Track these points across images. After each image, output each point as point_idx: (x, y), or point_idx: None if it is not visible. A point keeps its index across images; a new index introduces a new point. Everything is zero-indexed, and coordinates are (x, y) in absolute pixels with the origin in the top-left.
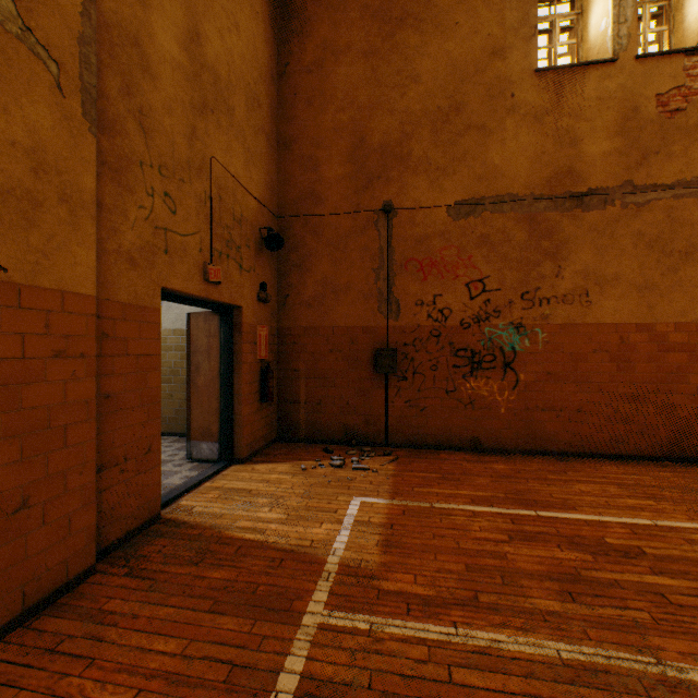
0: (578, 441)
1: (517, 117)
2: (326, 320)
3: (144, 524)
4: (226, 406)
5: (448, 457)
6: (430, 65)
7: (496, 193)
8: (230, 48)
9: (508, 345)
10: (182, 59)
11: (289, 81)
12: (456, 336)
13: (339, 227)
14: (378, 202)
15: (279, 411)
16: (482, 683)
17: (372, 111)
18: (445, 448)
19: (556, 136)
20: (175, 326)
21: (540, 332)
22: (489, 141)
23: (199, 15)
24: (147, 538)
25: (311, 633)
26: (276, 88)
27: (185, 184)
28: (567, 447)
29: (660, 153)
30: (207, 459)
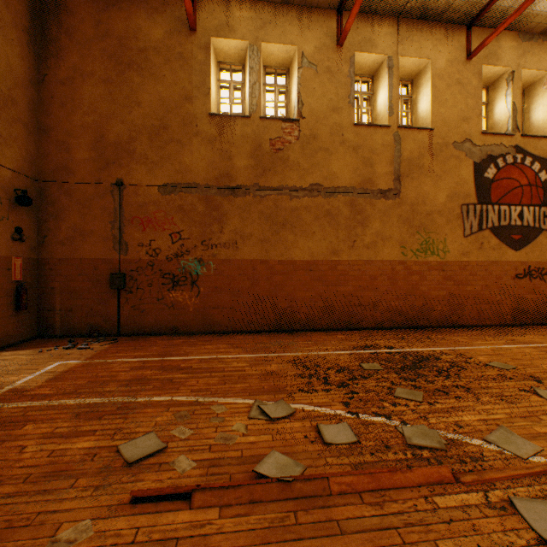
0: (232, 324)
1: (200, 139)
2: (76, 254)
3: None
4: None
5: (154, 339)
6: (148, 98)
7: (188, 181)
8: None
9: (195, 271)
10: None
11: (48, 87)
12: (164, 265)
13: (86, 192)
14: (114, 178)
15: (40, 317)
16: (38, 413)
17: (110, 119)
18: (157, 334)
19: (221, 153)
20: None
21: (212, 263)
22: (184, 150)
23: None
24: None
25: None
26: (37, 90)
27: None
28: (227, 328)
29: (272, 170)
30: None
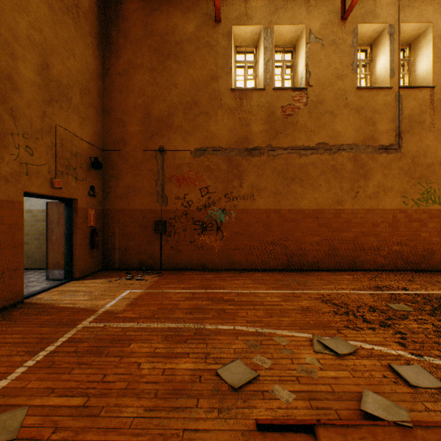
0: (249, 263)
1: (223, 110)
2: (130, 205)
3: (14, 303)
4: (68, 250)
5: (188, 273)
6: (182, 80)
7: (214, 146)
8: (69, 67)
9: (219, 219)
10: (37, 79)
11: (110, 78)
12: (195, 214)
13: (137, 157)
14: (157, 146)
15: (104, 254)
16: (135, 334)
17: (154, 99)
18: (190, 270)
19: (240, 121)
20: (43, 208)
21: (233, 213)
22: (210, 120)
23: (48, 55)
24: (15, 309)
25: (79, 328)
26: (102, 81)
27: (39, 140)
28: (245, 267)
29: (283, 133)
30: (58, 279)
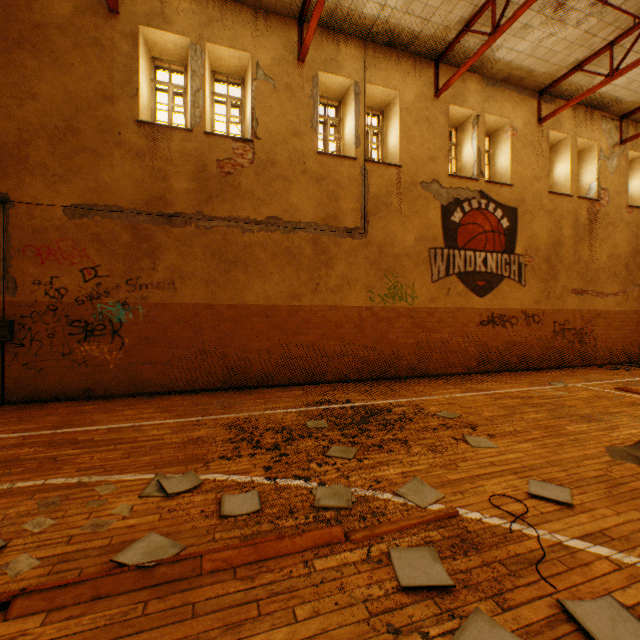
0: (168, 383)
1: (124, 150)
2: None
3: None
4: None
5: (55, 406)
6: (48, 90)
7: (107, 204)
8: None
9: (117, 317)
10: None
11: None
12: (73, 310)
13: None
14: None
15: None
16: None
17: None
18: (63, 400)
19: (153, 172)
20: None
21: (141, 308)
22: (101, 163)
23: None
24: None
25: None
26: None
27: None
28: (161, 388)
29: (220, 197)
30: None
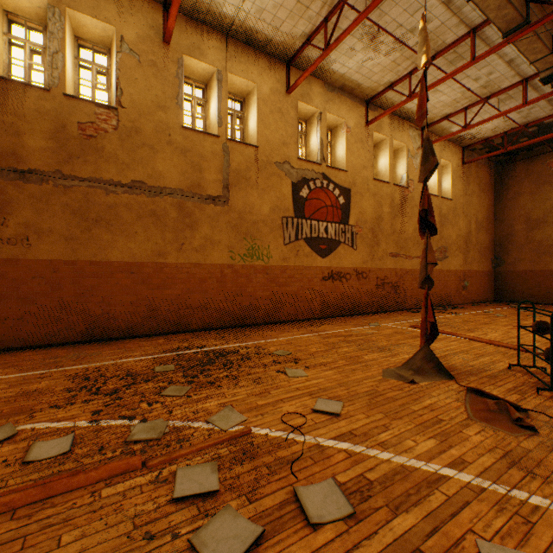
0: (22, 339)
1: None
2: None
3: None
4: None
5: None
6: None
7: None
8: None
9: None
10: None
11: None
12: None
13: None
14: None
15: None
16: None
17: None
18: None
19: (3, 126)
20: None
21: None
22: None
23: None
24: None
25: None
26: None
27: None
28: (13, 344)
29: (81, 158)
30: None
